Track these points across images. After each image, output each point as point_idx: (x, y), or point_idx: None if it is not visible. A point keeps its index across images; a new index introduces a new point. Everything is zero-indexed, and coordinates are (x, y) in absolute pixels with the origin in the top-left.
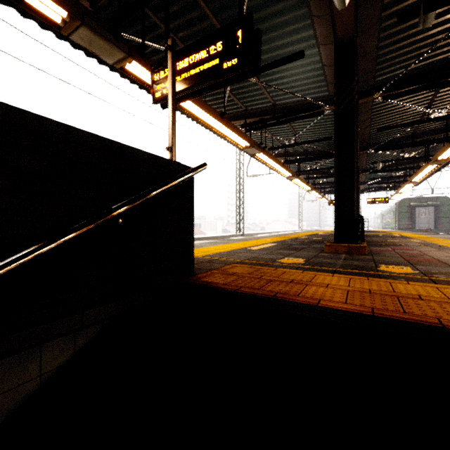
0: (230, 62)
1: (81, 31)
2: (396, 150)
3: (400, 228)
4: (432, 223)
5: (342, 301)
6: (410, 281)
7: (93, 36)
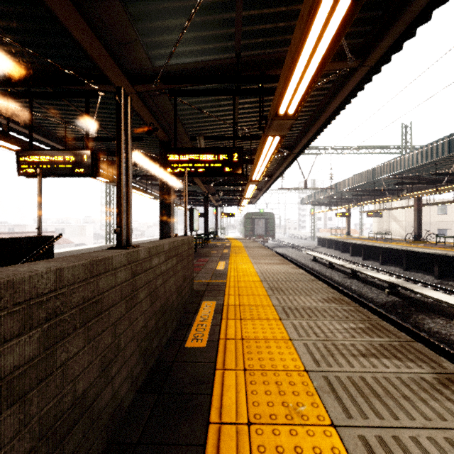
0: (80, 170)
1: None
2: None
3: (246, 234)
4: (264, 231)
5: None
6: None
7: None
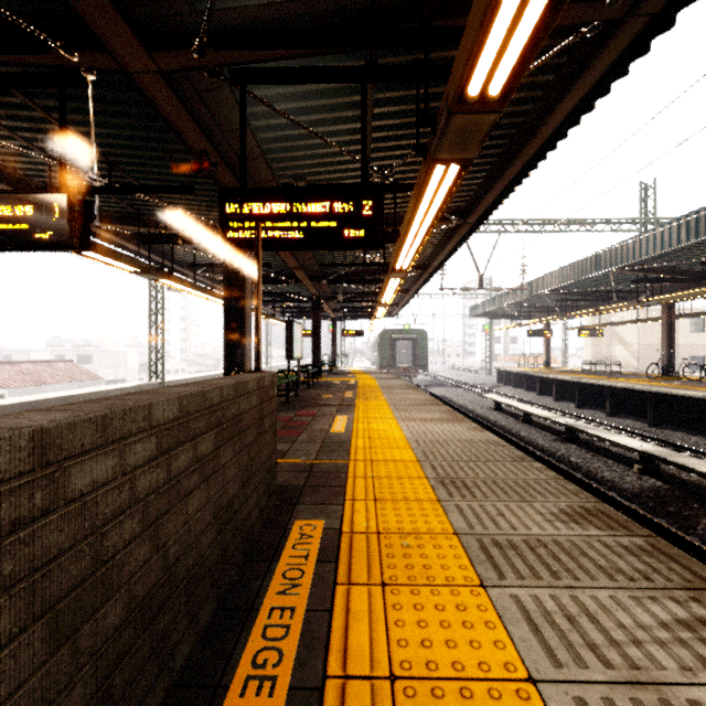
0: (46, 234)
1: None
2: None
3: (382, 364)
4: (410, 360)
5: None
6: None
7: None
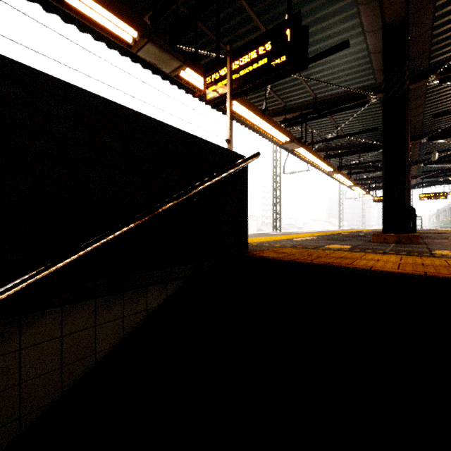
0: (279, 60)
1: (147, 47)
2: None
3: None
4: None
5: (394, 268)
6: None
7: (156, 50)
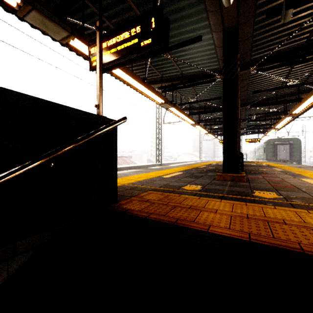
0: (146, 41)
1: (33, 14)
2: (264, 106)
3: (267, 159)
4: (288, 156)
5: (226, 226)
6: (276, 206)
7: (42, 18)
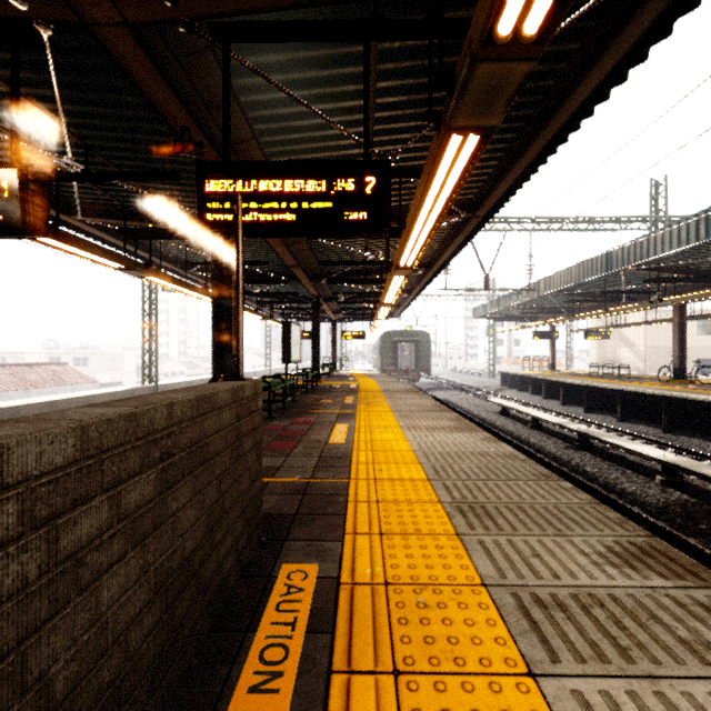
0: None
1: None
2: None
3: (383, 367)
4: (413, 362)
5: None
6: None
7: None
